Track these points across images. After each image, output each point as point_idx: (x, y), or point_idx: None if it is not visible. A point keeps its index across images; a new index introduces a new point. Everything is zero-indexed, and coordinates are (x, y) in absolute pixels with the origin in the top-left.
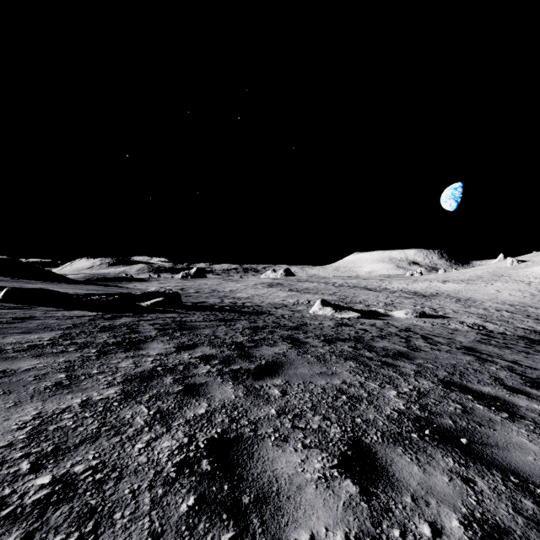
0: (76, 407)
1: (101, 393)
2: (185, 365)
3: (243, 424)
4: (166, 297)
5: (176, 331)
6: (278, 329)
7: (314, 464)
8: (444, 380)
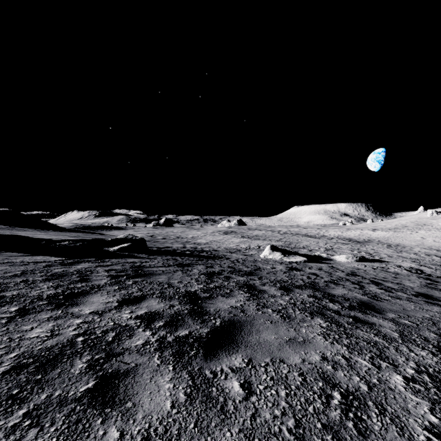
0: None
1: None
2: (118, 332)
3: None
4: (132, 243)
5: (130, 278)
6: (234, 274)
7: None
8: None
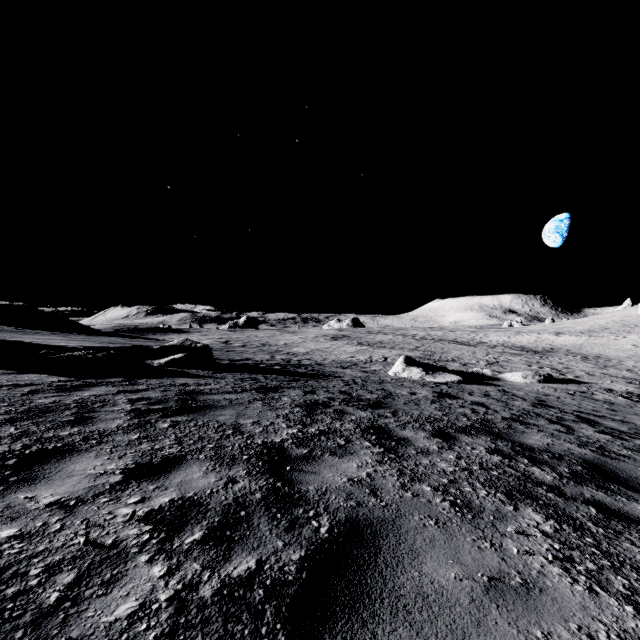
0: None
1: None
2: (84, 568)
3: None
4: (190, 352)
5: (168, 415)
6: (350, 407)
7: None
8: None
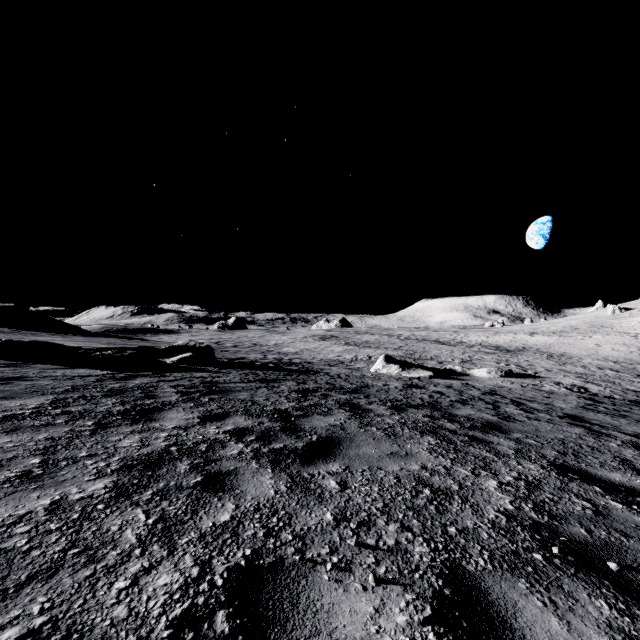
0: (40, 512)
1: (83, 489)
2: (209, 444)
3: (284, 540)
4: (196, 352)
5: (204, 395)
6: (333, 392)
7: (395, 616)
8: (555, 462)
